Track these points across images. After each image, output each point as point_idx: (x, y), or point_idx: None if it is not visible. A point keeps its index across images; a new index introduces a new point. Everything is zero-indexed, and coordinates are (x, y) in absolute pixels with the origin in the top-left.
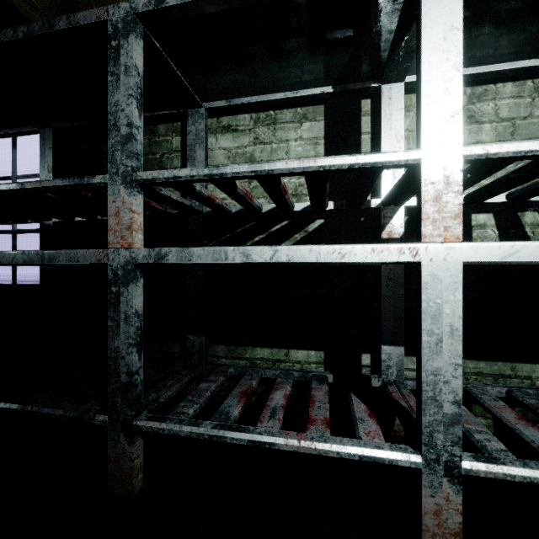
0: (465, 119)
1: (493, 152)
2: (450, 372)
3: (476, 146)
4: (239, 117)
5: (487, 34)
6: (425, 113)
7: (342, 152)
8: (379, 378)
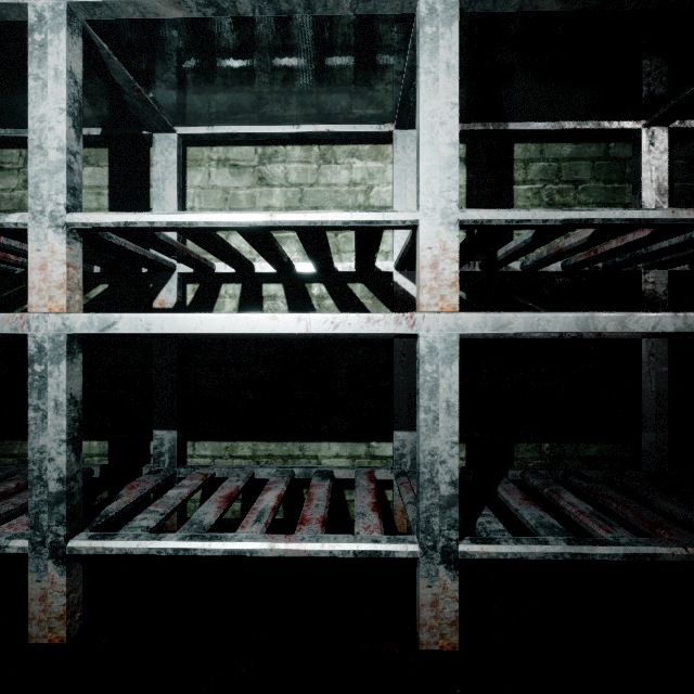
0: (257, 180)
1: (95, 222)
2: (55, 449)
3: (79, 215)
4: (5, 152)
5: (223, 95)
6: (32, 175)
7: (129, 206)
8: (151, 467)
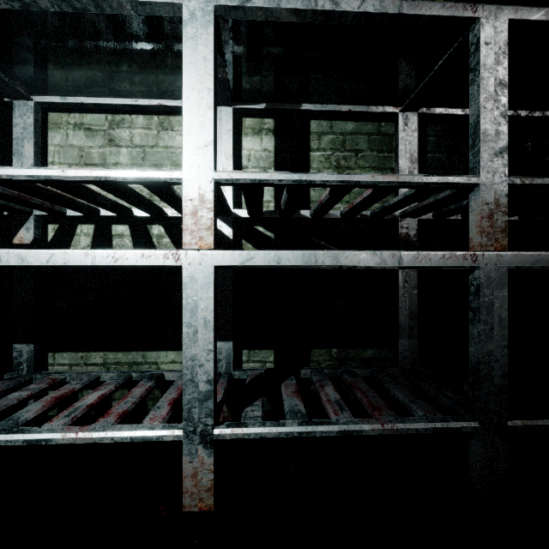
0: (107, 141)
1: None
2: None
3: None
4: None
5: (62, 72)
6: None
7: None
8: (11, 375)
